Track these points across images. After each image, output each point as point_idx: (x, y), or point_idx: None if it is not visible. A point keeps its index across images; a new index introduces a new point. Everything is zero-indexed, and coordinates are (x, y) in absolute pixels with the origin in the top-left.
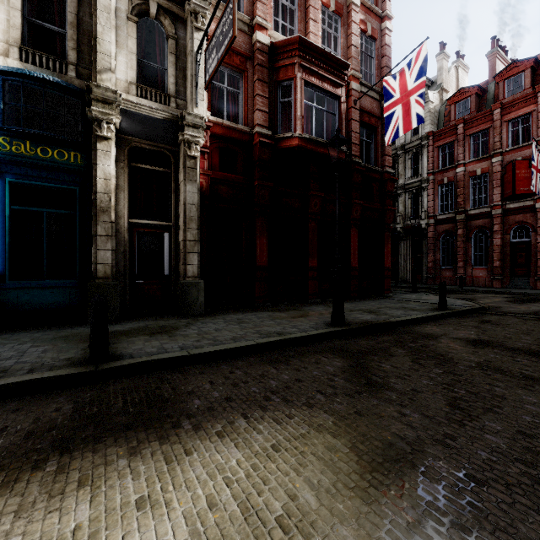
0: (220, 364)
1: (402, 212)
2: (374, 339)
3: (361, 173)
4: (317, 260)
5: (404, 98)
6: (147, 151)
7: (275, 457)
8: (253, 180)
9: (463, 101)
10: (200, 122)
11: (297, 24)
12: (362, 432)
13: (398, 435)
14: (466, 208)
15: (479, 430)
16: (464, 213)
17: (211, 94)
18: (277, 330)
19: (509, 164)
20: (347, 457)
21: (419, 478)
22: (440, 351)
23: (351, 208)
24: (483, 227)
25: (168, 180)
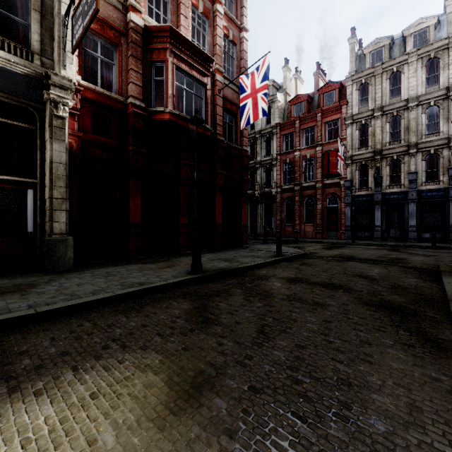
0: (71, 318)
1: (259, 182)
2: (222, 283)
3: (224, 149)
4: (188, 218)
5: (254, 94)
6: (5, 104)
7: (89, 405)
8: (127, 145)
9: (299, 104)
10: (68, 84)
11: (170, 16)
12: (182, 365)
13: (210, 363)
14: (301, 182)
15: (271, 348)
16: (299, 185)
17: (83, 59)
18: (140, 280)
19: (326, 153)
20: (159, 391)
21: (213, 397)
22: (266, 288)
23: (216, 177)
24: (311, 196)
25: (33, 137)
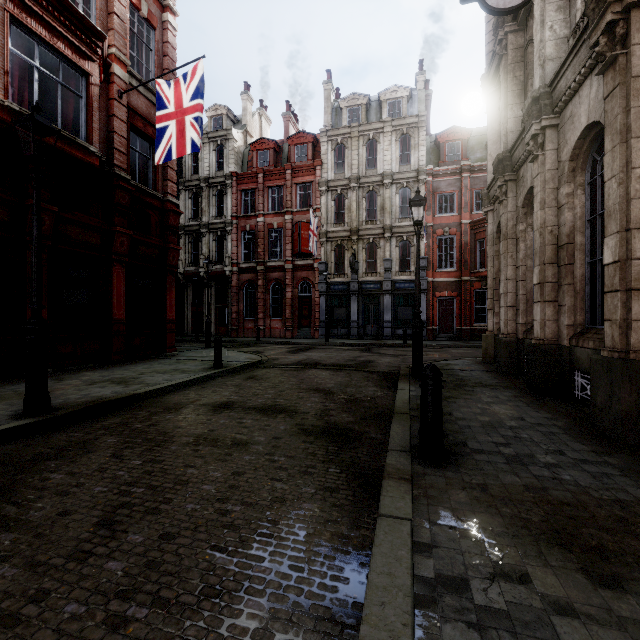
0: None
1: (206, 254)
2: (88, 427)
3: (129, 193)
4: (48, 308)
5: (179, 114)
6: None
7: None
8: None
9: (264, 152)
10: None
11: None
12: None
13: None
14: (265, 260)
15: (106, 558)
16: (264, 265)
17: None
18: None
19: (297, 224)
20: None
21: None
22: (167, 428)
23: (113, 238)
24: (279, 280)
25: None
